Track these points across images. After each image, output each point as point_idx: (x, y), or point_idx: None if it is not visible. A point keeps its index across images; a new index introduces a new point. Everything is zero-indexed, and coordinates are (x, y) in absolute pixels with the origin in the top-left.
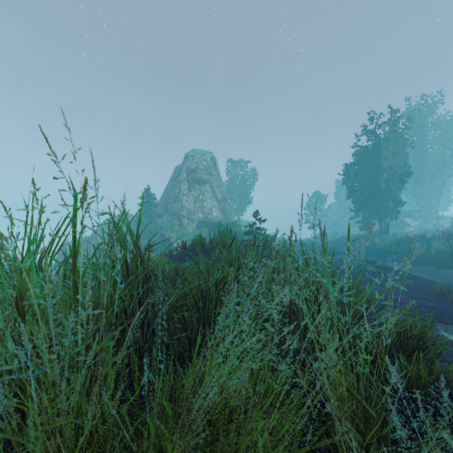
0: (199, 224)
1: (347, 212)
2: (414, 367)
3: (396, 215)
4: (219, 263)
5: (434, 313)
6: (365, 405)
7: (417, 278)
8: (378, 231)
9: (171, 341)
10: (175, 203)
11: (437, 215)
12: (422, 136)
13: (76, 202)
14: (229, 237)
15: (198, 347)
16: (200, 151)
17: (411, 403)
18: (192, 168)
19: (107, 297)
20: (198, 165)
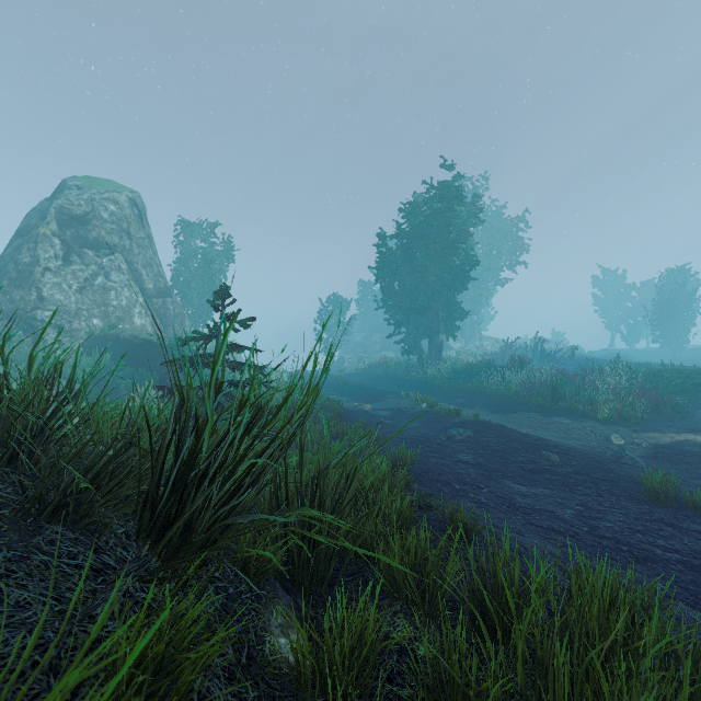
0: (93, 343)
1: (375, 329)
2: None
3: (450, 332)
4: None
5: None
6: None
7: (550, 444)
8: (427, 355)
9: None
10: (19, 289)
11: (479, 335)
12: None
13: None
14: None
15: None
16: (104, 183)
17: None
18: (76, 211)
19: None
20: (95, 208)
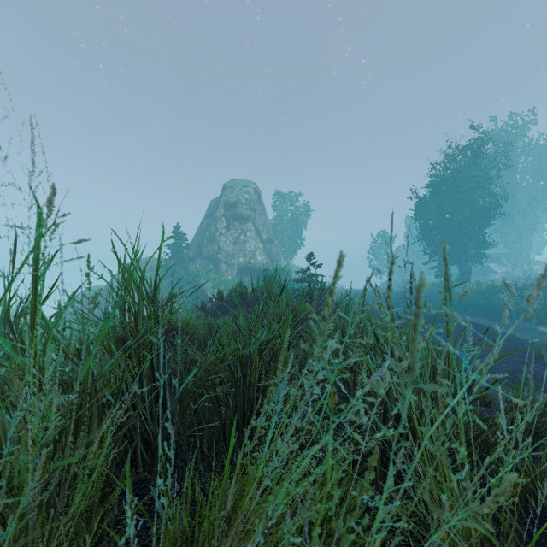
0: (240, 270)
1: (420, 256)
2: (544, 468)
3: (479, 259)
4: (265, 318)
5: (535, 380)
6: (498, 546)
7: (508, 336)
8: (458, 278)
9: (195, 433)
10: (210, 245)
11: (529, 259)
12: (511, 164)
13: (41, 224)
14: (277, 285)
15: (235, 435)
16: (241, 182)
17: (542, 521)
18: (231, 202)
19: (88, 374)
20: (239, 198)
